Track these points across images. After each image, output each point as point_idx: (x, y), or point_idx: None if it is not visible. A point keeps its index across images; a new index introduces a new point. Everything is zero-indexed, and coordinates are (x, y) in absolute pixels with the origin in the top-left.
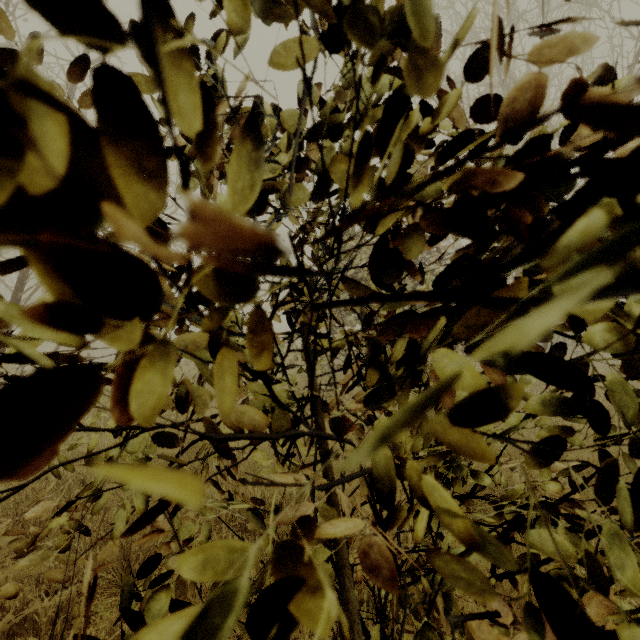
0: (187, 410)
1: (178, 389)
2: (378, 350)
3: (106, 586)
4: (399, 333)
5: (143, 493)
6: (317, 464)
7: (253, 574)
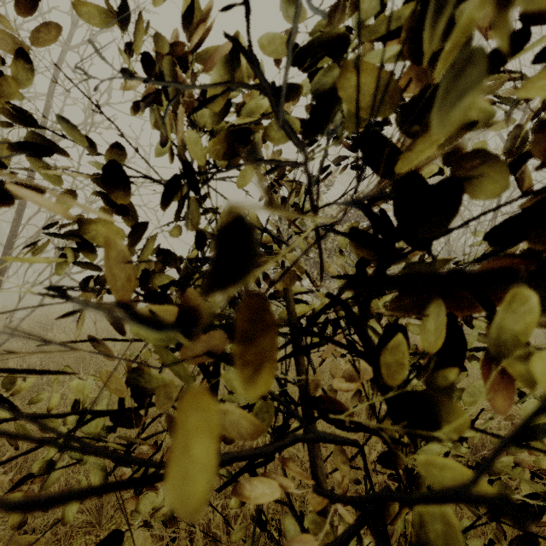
0: (143, 403)
1: (131, 376)
2: (393, 329)
3: (81, 524)
4: (426, 308)
5: (102, 469)
6: (320, 495)
7: (218, 516)
